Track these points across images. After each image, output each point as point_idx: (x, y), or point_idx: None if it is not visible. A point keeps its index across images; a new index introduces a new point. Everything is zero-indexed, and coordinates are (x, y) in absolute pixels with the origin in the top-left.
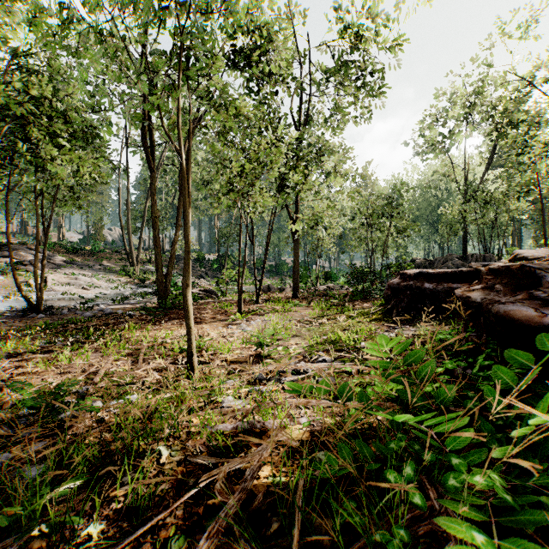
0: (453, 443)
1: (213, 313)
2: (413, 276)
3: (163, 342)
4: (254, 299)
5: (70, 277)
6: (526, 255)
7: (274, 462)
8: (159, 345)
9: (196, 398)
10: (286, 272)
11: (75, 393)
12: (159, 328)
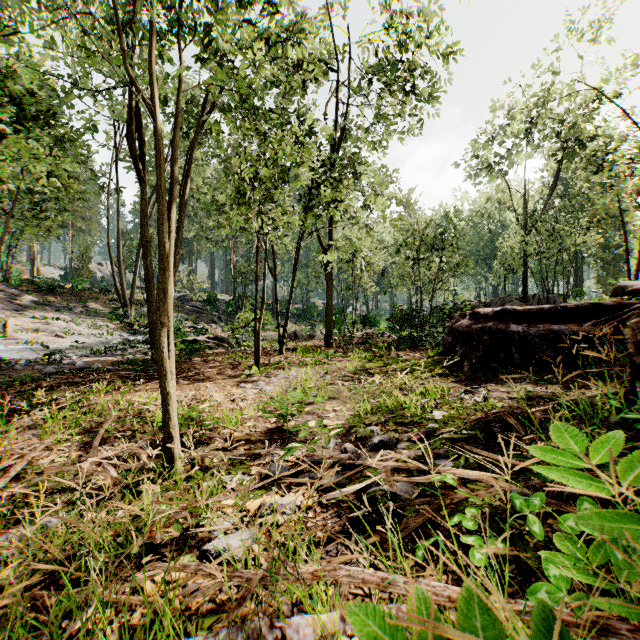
0: None
1: (222, 367)
2: (491, 316)
3: (141, 411)
4: (277, 349)
5: (40, 322)
6: None
7: None
8: (136, 414)
9: (162, 526)
10: (316, 316)
11: None
12: (143, 389)
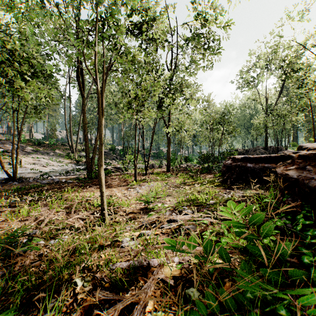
0: (304, 301)
1: (119, 181)
2: (240, 159)
3: (87, 200)
4: (144, 173)
5: (35, 159)
6: (308, 146)
7: (156, 296)
8: (85, 201)
9: (104, 239)
10: (163, 156)
11: (27, 235)
12: (86, 191)
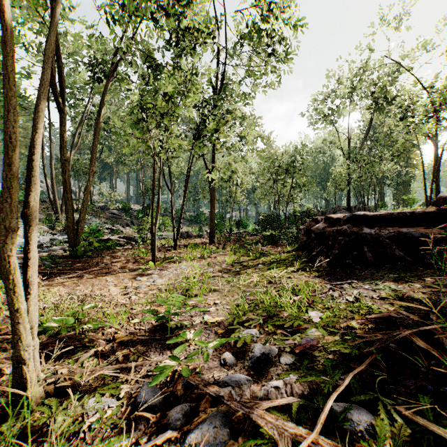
0: None
1: (125, 261)
2: (345, 220)
3: None
4: (173, 245)
5: None
6: None
7: None
8: None
9: None
10: (204, 221)
11: None
12: (49, 284)
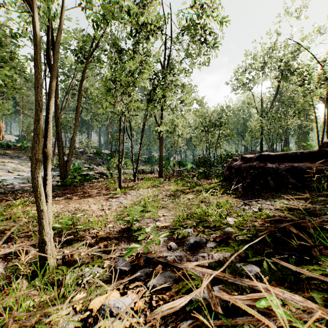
0: None
1: (100, 189)
2: (255, 158)
3: None
4: (132, 178)
5: (1, 164)
6: None
7: None
8: None
9: None
10: (154, 162)
11: None
12: None
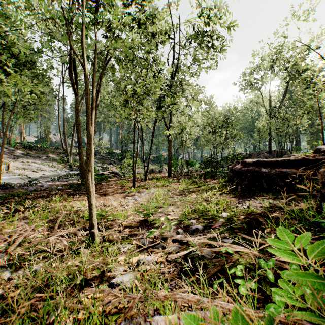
0: None
1: (116, 187)
2: (252, 163)
3: (77, 211)
4: (143, 178)
5: (25, 164)
6: None
7: None
8: (74, 212)
9: (90, 270)
10: (163, 161)
11: None
12: (77, 199)
